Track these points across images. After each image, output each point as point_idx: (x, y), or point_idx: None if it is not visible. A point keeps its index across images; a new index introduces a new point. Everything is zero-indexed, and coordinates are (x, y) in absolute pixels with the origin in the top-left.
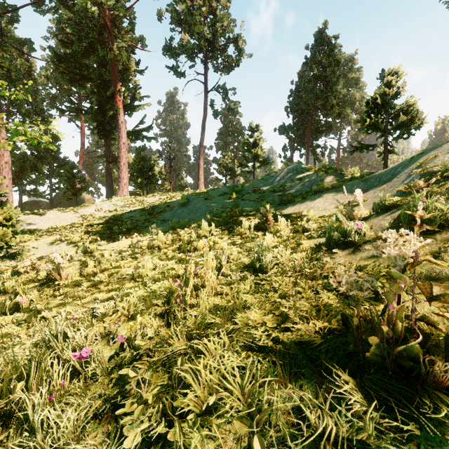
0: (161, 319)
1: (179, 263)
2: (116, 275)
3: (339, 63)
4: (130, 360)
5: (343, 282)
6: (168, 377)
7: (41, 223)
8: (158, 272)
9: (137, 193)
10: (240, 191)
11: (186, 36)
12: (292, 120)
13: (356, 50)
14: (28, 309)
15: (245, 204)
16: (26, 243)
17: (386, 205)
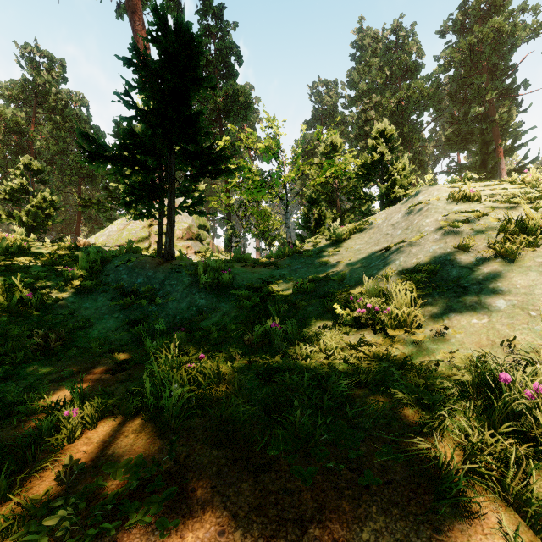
0: None
1: None
2: None
3: None
4: None
5: None
6: None
7: None
8: None
9: None
10: None
11: None
12: None
13: None
14: None
15: None
16: None
17: None
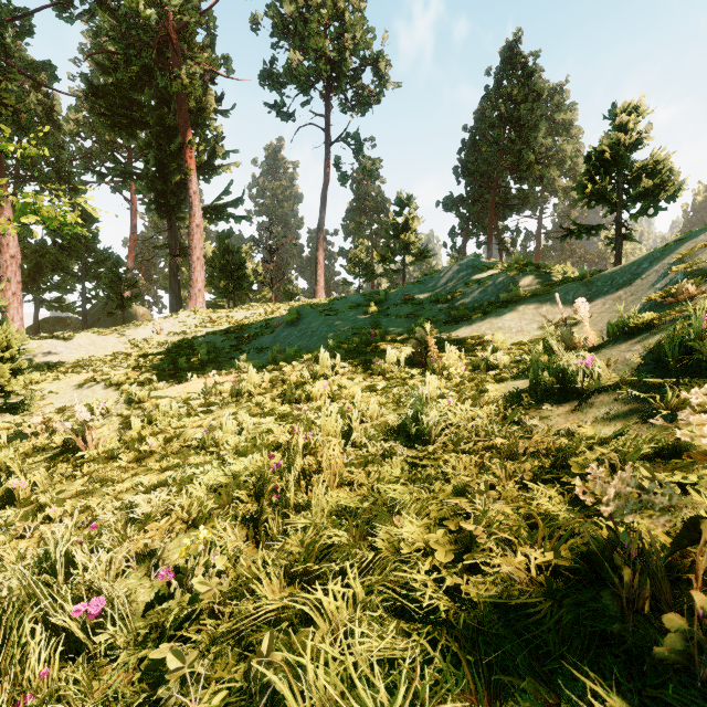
0: (244, 528)
1: (281, 422)
2: (178, 441)
3: (541, 96)
4: (177, 622)
5: (605, 498)
6: (243, 670)
7: (66, 352)
8: (246, 438)
9: (220, 305)
10: (383, 301)
11: (296, 55)
12: (465, 188)
13: (567, 76)
14: (28, 499)
15: (390, 322)
16: (39, 386)
17: (632, 326)
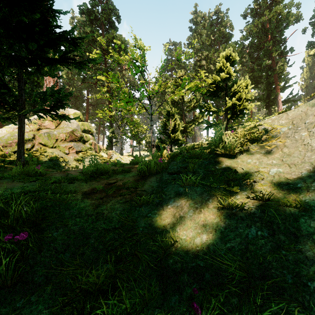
0: None
1: None
2: None
3: None
4: None
5: None
6: None
7: None
8: None
9: None
10: None
11: None
12: None
13: None
14: None
15: None
16: None
17: None
